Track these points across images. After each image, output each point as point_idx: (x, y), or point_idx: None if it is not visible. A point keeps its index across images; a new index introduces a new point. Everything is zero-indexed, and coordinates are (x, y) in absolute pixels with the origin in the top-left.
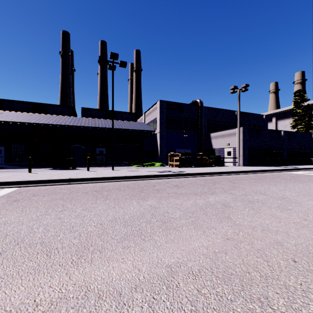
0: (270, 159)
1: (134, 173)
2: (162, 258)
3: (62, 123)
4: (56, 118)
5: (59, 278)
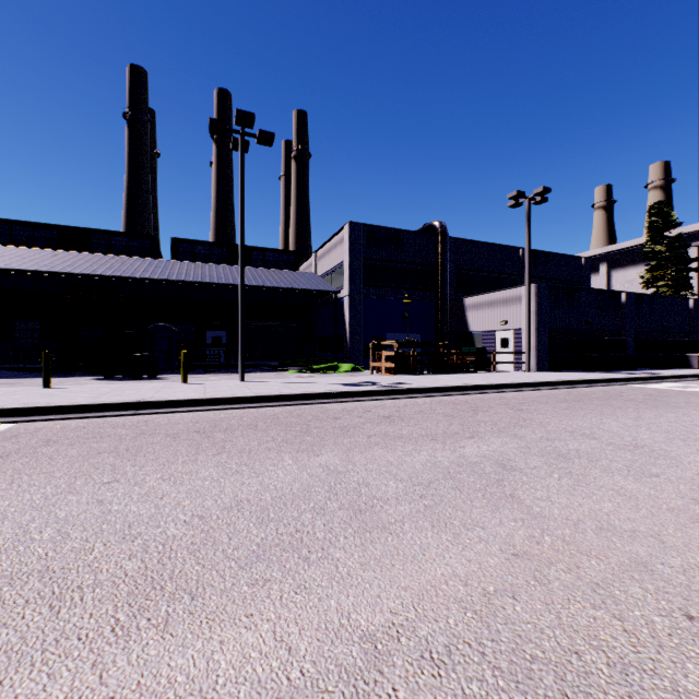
0: (598, 355)
1: (291, 389)
2: (352, 614)
3: (127, 274)
4: (114, 261)
5: (73, 678)
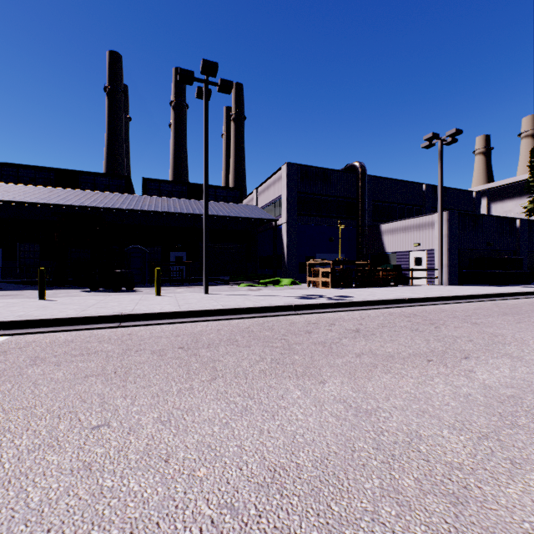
0: (500, 271)
1: (253, 302)
2: None
3: (108, 206)
4: (98, 196)
5: None
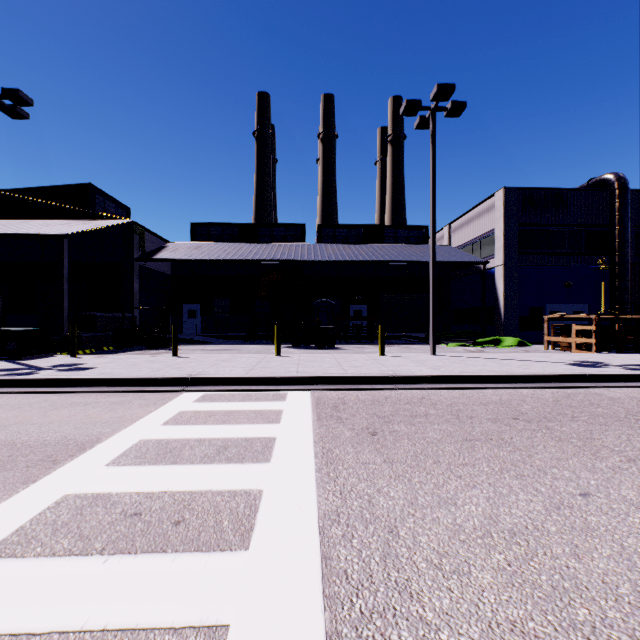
0: None
1: (519, 367)
2: None
3: (298, 258)
4: (282, 248)
5: None
